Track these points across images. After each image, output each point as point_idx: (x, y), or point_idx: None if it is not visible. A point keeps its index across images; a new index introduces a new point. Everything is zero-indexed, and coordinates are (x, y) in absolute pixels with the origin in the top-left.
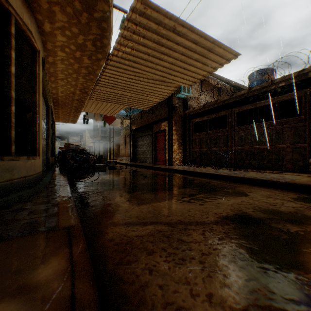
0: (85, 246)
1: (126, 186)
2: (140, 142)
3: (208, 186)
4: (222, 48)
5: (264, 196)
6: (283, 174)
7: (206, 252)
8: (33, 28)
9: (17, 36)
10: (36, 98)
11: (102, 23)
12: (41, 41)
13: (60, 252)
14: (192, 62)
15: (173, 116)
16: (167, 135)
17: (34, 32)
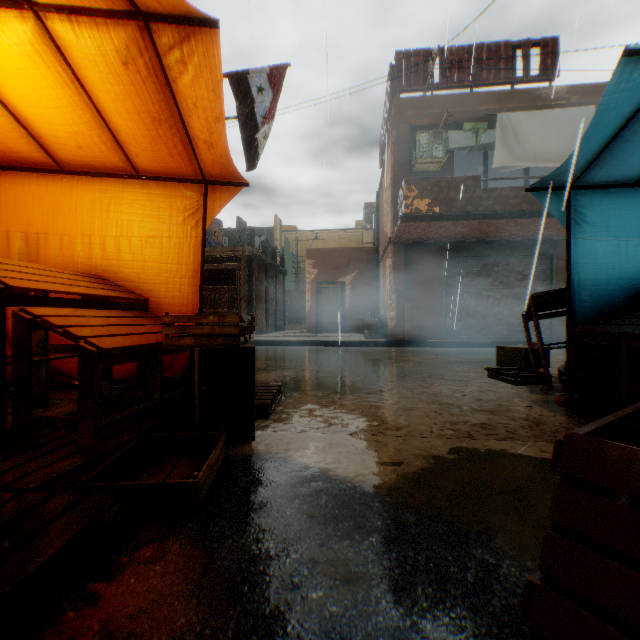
0: None
1: None
2: None
3: None
4: None
5: None
6: None
7: None
8: None
9: None
10: None
11: None
12: None
13: None
14: None
15: None
16: None
17: None
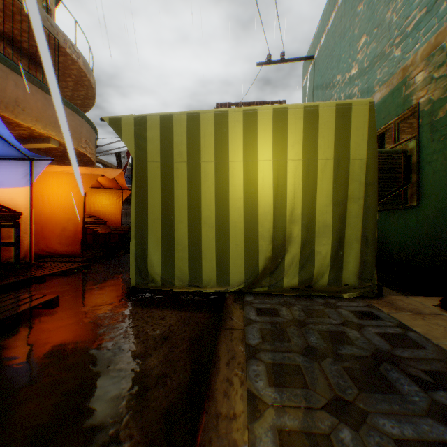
0: None
1: None
2: None
3: None
4: None
5: None
6: None
7: None
8: None
9: None
10: None
11: None
12: None
13: None
14: None
15: None
16: None
17: None
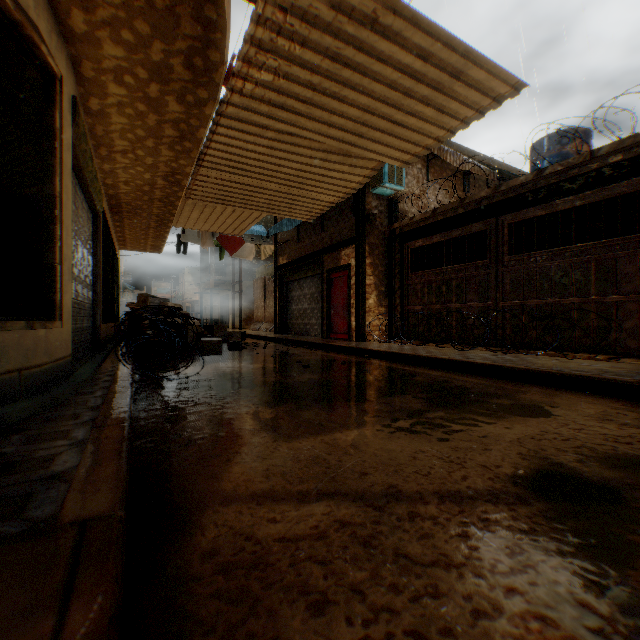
0: (113, 603)
1: (262, 389)
2: (296, 292)
3: (451, 390)
4: (484, 70)
5: (591, 416)
6: (620, 362)
7: (486, 606)
8: (43, 21)
9: (2, 36)
10: (53, 187)
11: (205, 6)
12: (68, 56)
13: (22, 637)
14: (412, 106)
15: (367, 235)
16: (353, 277)
17: (46, 31)
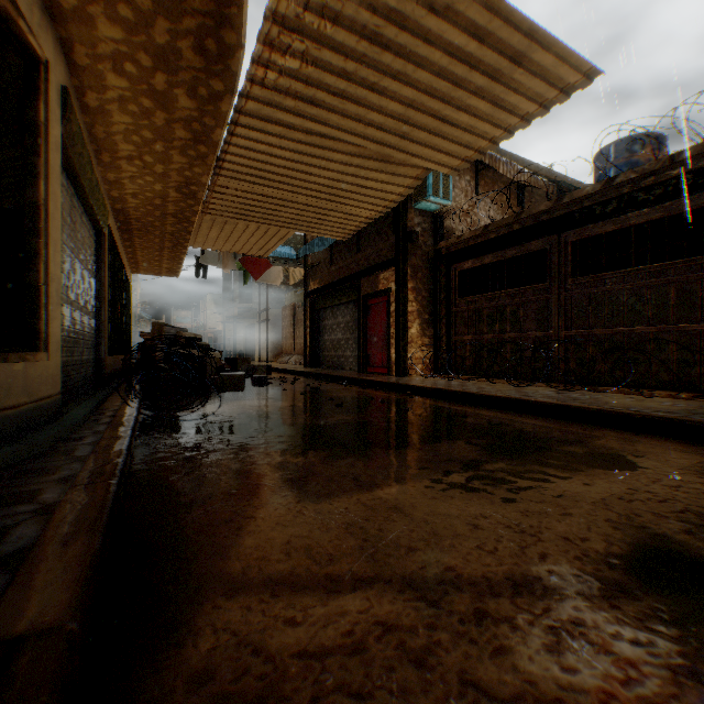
0: None
1: (287, 432)
2: (329, 321)
3: (510, 434)
4: (551, 54)
5: (687, 469)
6: None
7: None
8: None
9: None
10: (37, 192)
11: None
12: (56, 39)
13: None
14: (464, 100)
15: (409, 256)
16: (393, 303)
17: (25, 3)
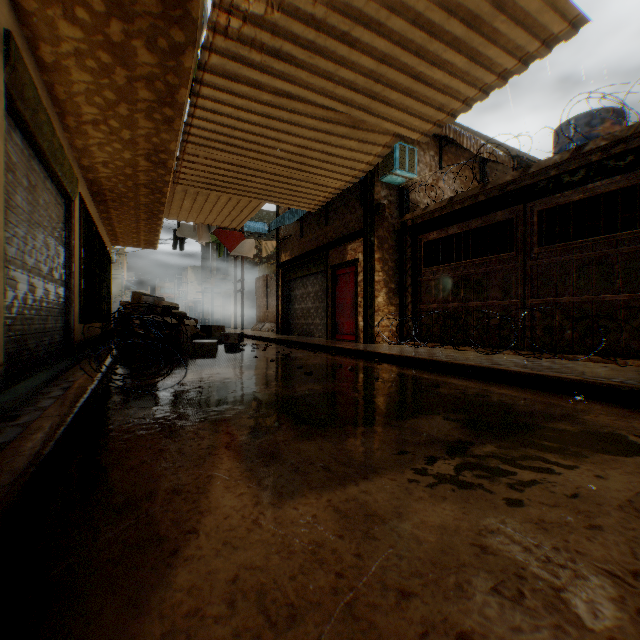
0: None
1: (253, 405)
2: (299, 290)
3: (490, 407)
4: None
5: None
6: None
7: None
8: None
9: None
10: None
11: None
12: None
13: None
14: (440, 53)
15: (376, 227)
16: (361, 273)
17: None
